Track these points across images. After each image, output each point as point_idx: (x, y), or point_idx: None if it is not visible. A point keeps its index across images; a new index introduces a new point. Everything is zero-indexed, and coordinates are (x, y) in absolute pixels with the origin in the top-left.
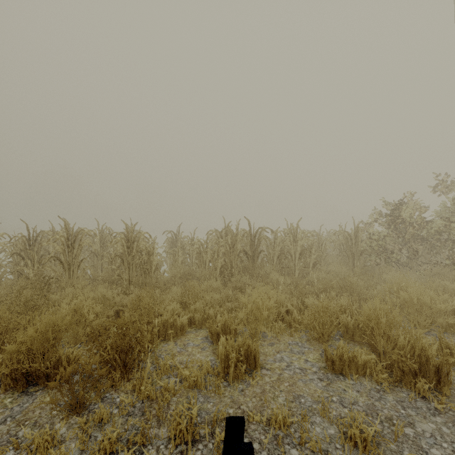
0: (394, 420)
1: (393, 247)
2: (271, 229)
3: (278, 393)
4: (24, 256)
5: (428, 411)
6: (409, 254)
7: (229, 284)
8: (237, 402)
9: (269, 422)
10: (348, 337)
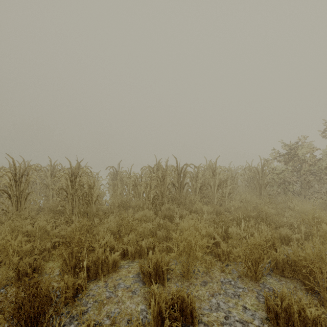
0: None
1: (291, 180)
2: (194, 165)
3: None
4: None
5: None
6: (302, 184)
7: (160, 212)
8: None
9: None
10: (278, 272)
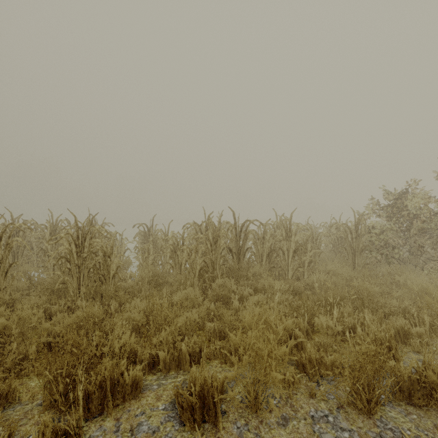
0: None
1: (396, 242)
2: (260, 222)
3: None
4: None
5: None
6: (411, 249)
7: (211, 292)
8: None
9: None
10: (402, 397)
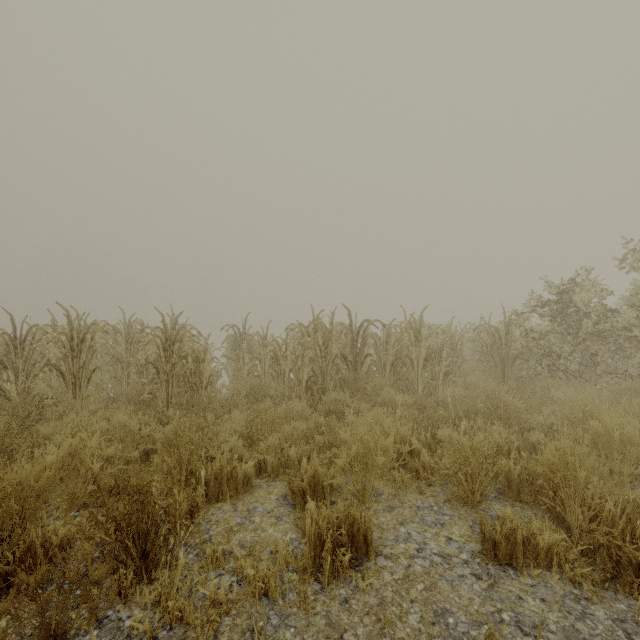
0: None
1: (561, 349)
2: (382, 323)
3: (407, 606)
4: (7, 363)
5: None
6: (584, 359)
7: (320, 406)
8: (338, 626)
9: None
10: (511, 495)
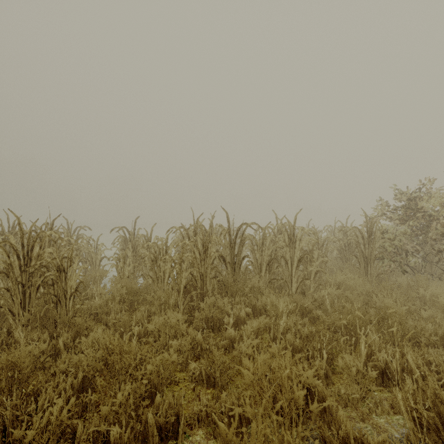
0: None
1: (411, 248)
2: (259, 226)
3: None
4: None
5: None
6: (426, 255)
7: (198, 313)
8: None
9: None
10: None
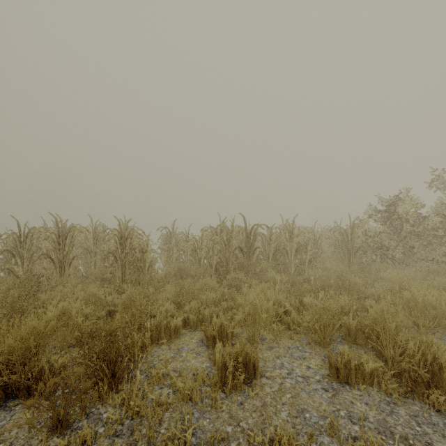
0: (410, 440)
1: (389, 244)
2: (266, 226)
3: (280, 406)
4: (15, 253)
5: (445, 428)
6: (405, 250)
7: (225, 282)
8: (236, 418)
9: (272, 443)
10: (350, 340)
